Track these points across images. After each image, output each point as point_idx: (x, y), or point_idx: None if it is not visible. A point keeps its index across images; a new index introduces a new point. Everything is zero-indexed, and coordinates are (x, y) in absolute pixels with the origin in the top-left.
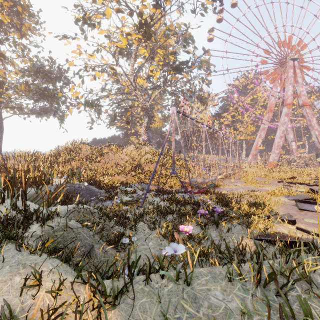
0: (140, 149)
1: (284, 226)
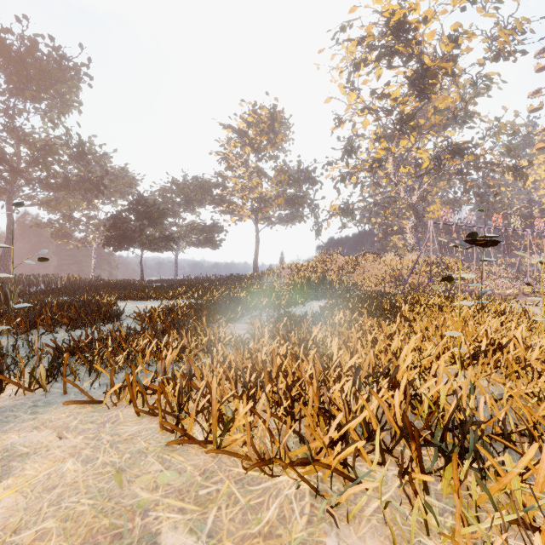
0: (403, 257)
1: None
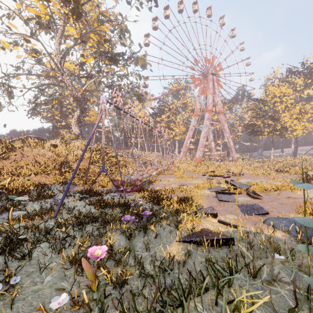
0: (69, 144)
1: (208, 221)
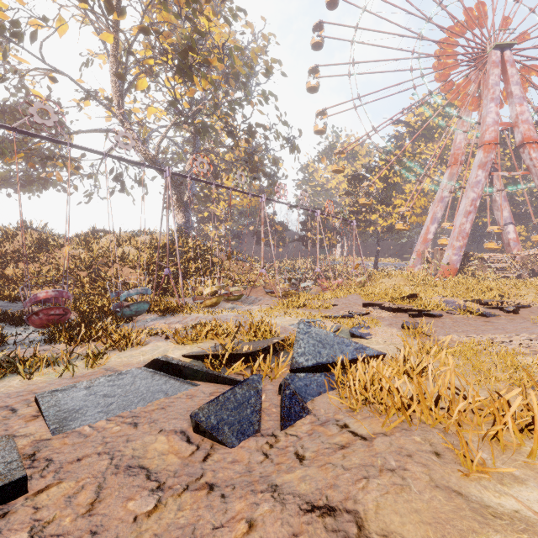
0: None
1: None
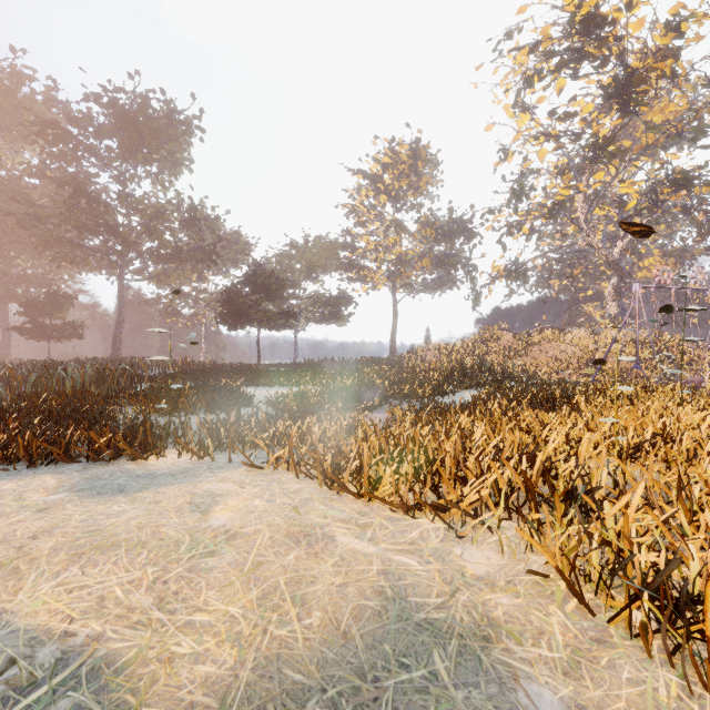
0: (599, 334)
1: None
